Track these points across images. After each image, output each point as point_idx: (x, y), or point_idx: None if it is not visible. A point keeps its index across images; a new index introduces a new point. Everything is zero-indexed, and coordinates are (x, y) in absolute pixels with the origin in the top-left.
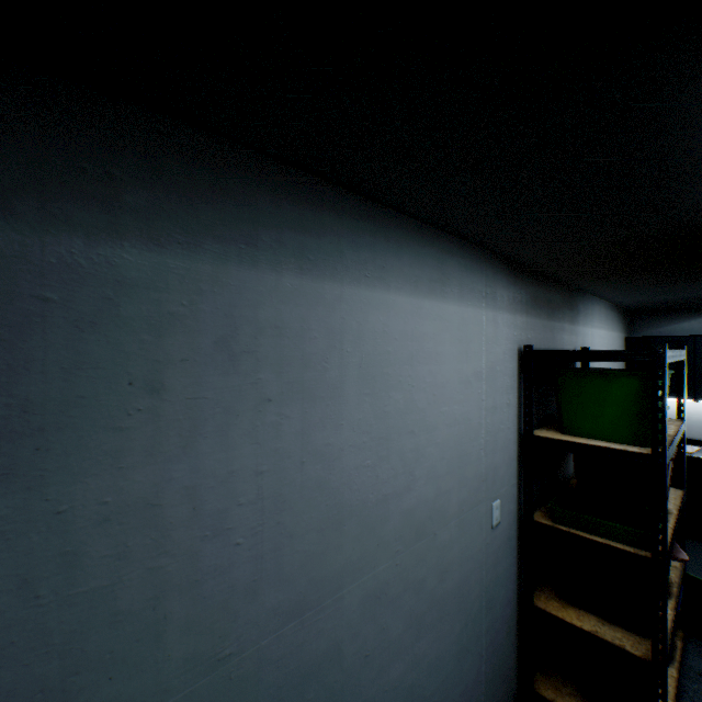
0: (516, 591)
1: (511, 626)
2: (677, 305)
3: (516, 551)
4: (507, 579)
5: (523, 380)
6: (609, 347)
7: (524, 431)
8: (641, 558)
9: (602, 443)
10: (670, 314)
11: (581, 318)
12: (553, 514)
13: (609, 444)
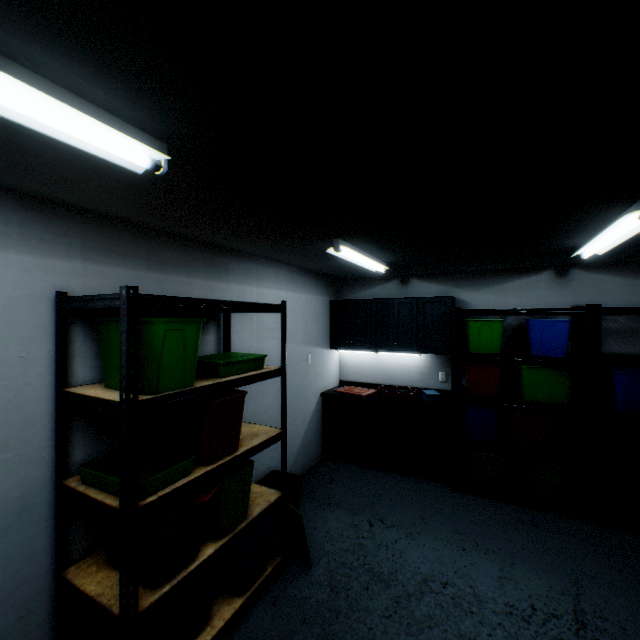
0: (52, 564)
1: (38, 606)
2: (360, 274)
3: (52, 520)
4: (23, 556)
5: (57, 330)
6: (299, 307)
7: (57, 387)
8: (117, 512)
9: (111, 394)
10: (364, 282)
11: (237, 277)
12: (81, 475)
13: (114, 395)
